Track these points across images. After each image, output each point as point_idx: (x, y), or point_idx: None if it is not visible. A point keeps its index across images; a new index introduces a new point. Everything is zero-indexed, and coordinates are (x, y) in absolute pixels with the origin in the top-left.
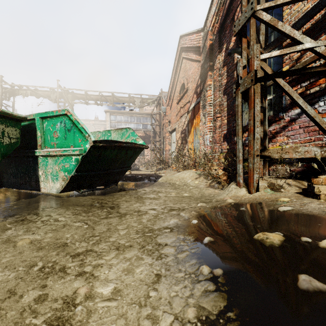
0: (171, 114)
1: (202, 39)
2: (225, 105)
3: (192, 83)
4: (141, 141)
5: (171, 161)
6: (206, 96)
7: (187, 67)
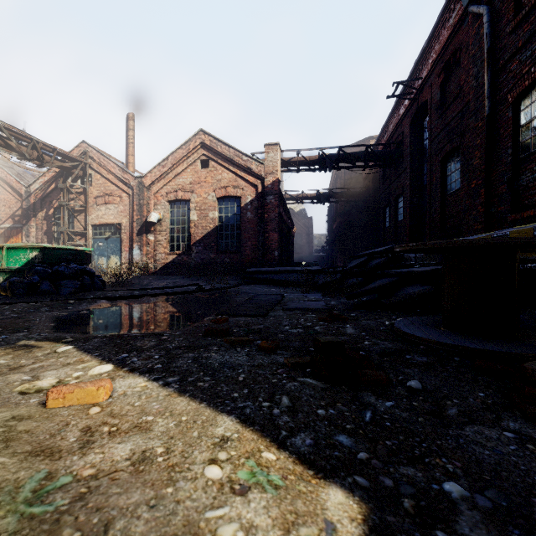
0: None
1: (25, 192)
2: (46, 241)
3: (6, 208)
4: None
5: None
6: (30, 230)
7: None
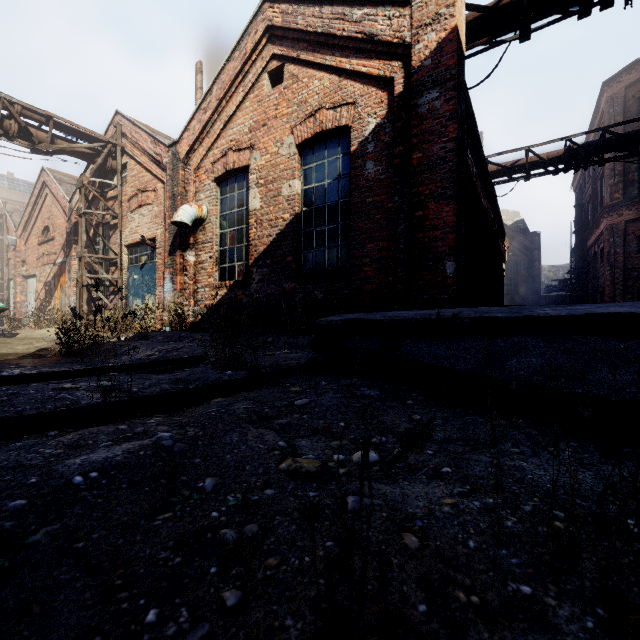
0: (27, 252)
1: (69, 210)
2: None
3: (60, 236)
4: (1, 304)
5: (28, 319)
6: (71, 263)
7: (53, 211)
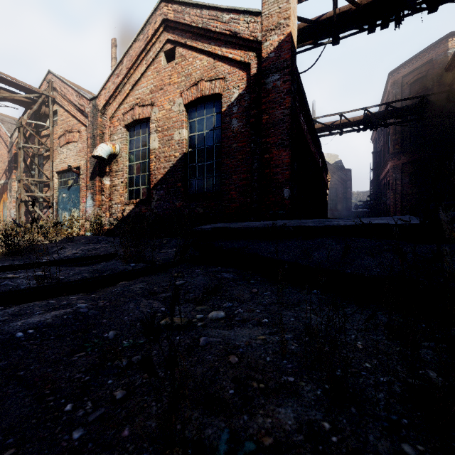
0: None
1: (9, 143)
2: None
3: (2, 163)
4: None
5: None
6: (12, 184)
7: None
